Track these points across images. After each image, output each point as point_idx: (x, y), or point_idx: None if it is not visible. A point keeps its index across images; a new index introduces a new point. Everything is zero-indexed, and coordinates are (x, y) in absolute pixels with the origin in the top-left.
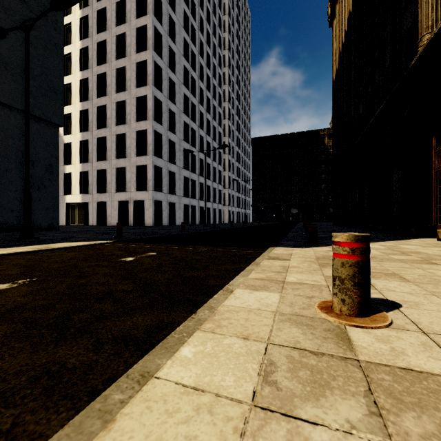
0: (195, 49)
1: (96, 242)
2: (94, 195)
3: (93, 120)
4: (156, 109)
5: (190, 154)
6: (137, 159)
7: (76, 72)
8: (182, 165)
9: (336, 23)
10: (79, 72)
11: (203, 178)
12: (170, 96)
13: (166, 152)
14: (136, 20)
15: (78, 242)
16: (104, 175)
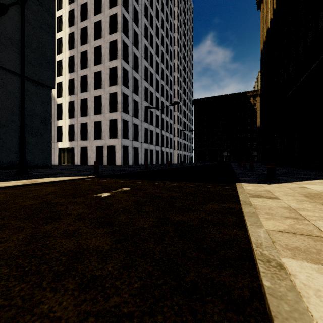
0: (152, 31)
1: (76, 177)
2: (78, 142)
3: (77, 87)
4: (124, 77)
5: (149, 111)
6: (110, 114)
7: (66, 51)
8: (143, 119)
9: (264, 5)
10: (68, 51)
11: (159, 129)
12: (134, 67)
13: (131, 109)
14: (109, 10)
15: (61, 177)
16: (85, 127)
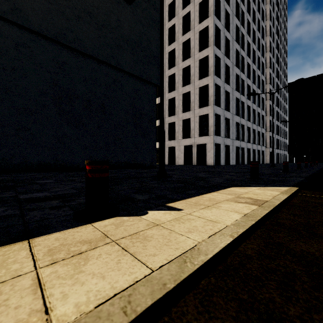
0: (244, 8)
1: (275, 188)
2: (166, 142)
3: (165, 87)
4: (215, 66)
5: (240, 102)
6: (200, 110)
7: None
8: (234, 112)
9: None
10: None
11: (250, 123)
12: (225, 53)
13: (223, 101)
14: None
15: (245, 186)
16: (173, 126)
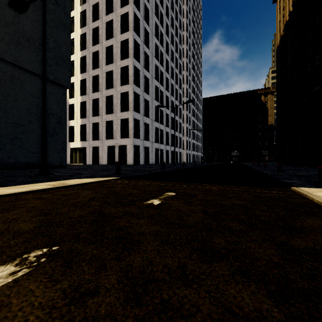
0: (163, 30)
1: (102, 178)
2: (90, 142)
3: (89, 87)
4: (135, 76)
5: (159, 110)
6: (121, 114)
7: (77, 52)
8: (153, 118)
9: None
10: (79, 51)
11: (168, 128)
12: (145, 66)
13: (142, 108)
14: (120, 9)
15: (87, 178)
16: (97, 127)
